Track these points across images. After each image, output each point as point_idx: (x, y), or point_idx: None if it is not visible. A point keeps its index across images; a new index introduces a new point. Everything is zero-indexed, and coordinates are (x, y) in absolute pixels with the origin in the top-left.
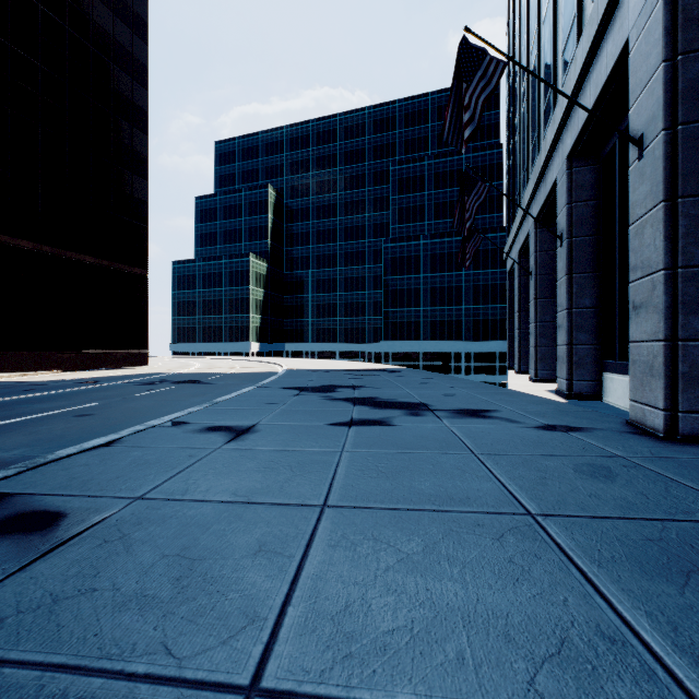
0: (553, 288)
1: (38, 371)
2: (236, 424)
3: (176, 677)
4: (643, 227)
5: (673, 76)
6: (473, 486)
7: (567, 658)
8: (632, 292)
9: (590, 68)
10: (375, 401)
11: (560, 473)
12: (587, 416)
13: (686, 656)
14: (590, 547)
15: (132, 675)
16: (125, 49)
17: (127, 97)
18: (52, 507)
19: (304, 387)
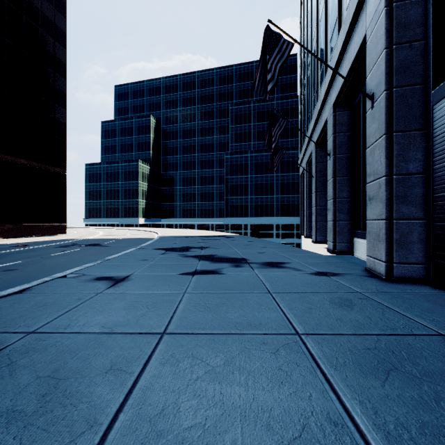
0: (326, 186)
1: None
2: (117, 275)
3: None
4: (374, 150)
5: (390, 58)
6: (265, 315)
7: (305, 439)
8: (368, 189)
9: (345, 50)
10: (213, 257)
11: (321, 304)
12: (342, 266)
13: (380, 432)
14: (331, 356)
15: None
16: (49, 19)
17: (50, 52)
18: None
19: (169, 248)
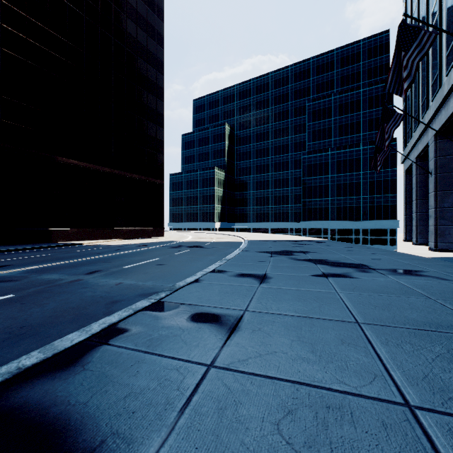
0: (450, 183)
1: (112, 239)
2: (254, 273)
3: (362, 394)
4: None
5: None
6: (450, 319)
7: None
8: None
9: None
10: (327, 262)
11: None
12: None
13: None
14: None
15: (338, 390)
16: (152, 54)
17: (153, 81)
18: (207, 311)
19: (270, 251)
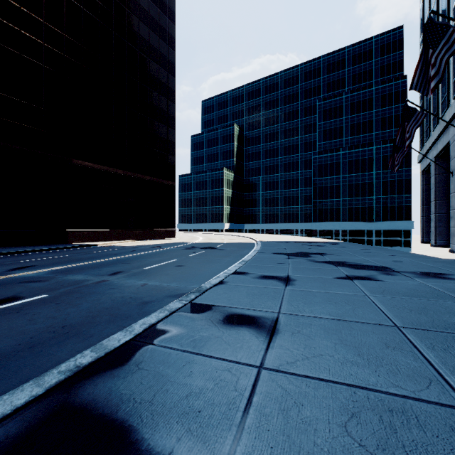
0: None
1: (126, 240)
2: (276, 275)
3: (422, 399)
4: None
5: None
6: None
7: None
8: None
9: None
10: (347, 264)
11: None
12: None
13: None
14: None
15: (396, 394)
16: (164, 56)
17: (165, 84)
18: (241, 313)
19: (286, 253)
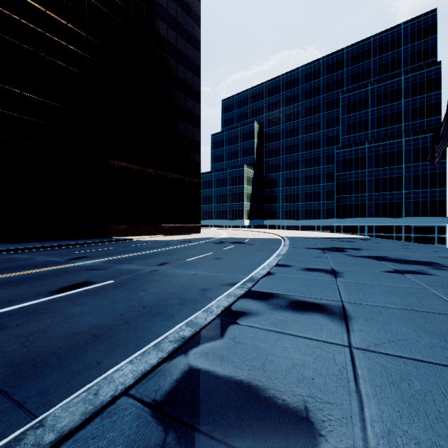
0: None
1: (156, 235)
2: (320, 267)
3: None
4: None
5: None
6: None
7: None
8: None
9: None
10: (389, 259)
11: None
12: None
13: None
14: None
15: None
16: (190, 59)
17: (191, 85)
18: (305, 300)
19: (319, 248)
